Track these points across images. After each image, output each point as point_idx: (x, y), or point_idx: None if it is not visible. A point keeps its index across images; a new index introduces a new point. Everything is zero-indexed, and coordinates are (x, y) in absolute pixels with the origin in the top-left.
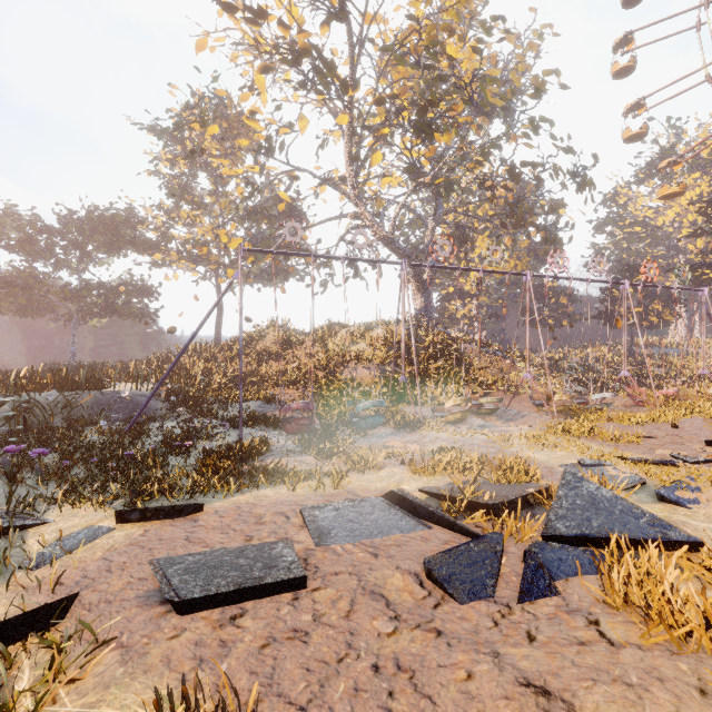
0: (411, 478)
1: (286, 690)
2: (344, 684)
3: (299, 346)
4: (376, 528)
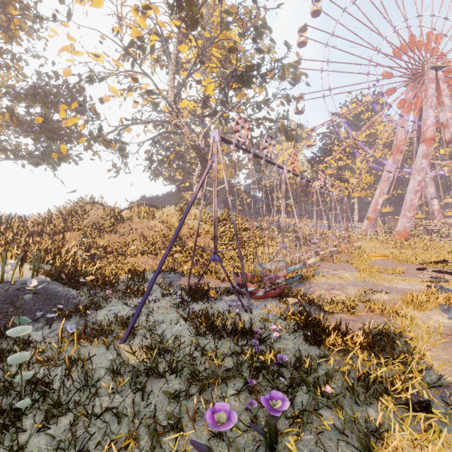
0: (426, 315)
1: None
2: None
3: (128, 221)
4: None
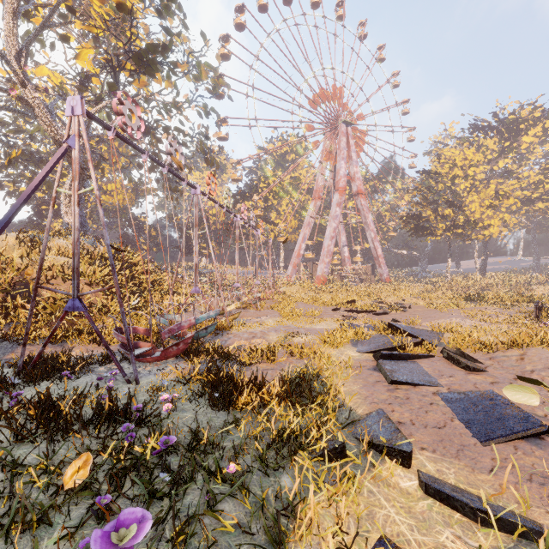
0: (340, 351)
1: None
2: None
3: None
4: (420, 370)
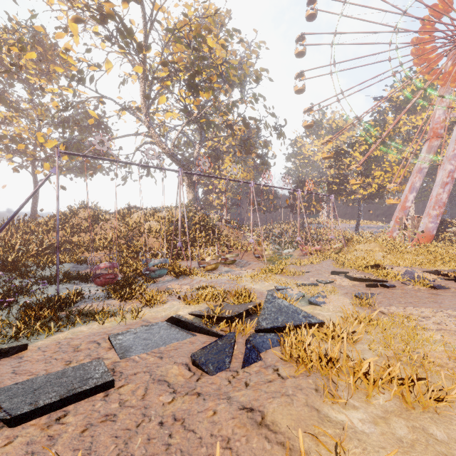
0: (184, 307)
1: (101, 453)
2: (141, 438)
3: (105, 222)
4: (162, 341)
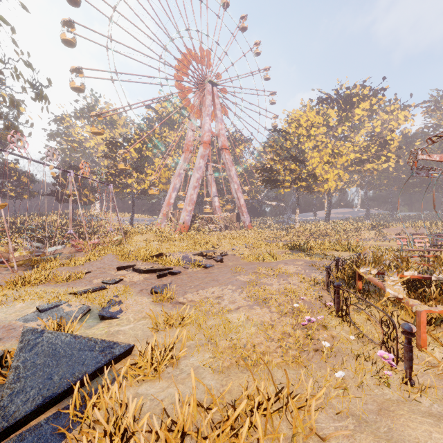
0: None
1: None
2: None
3: None
4: None
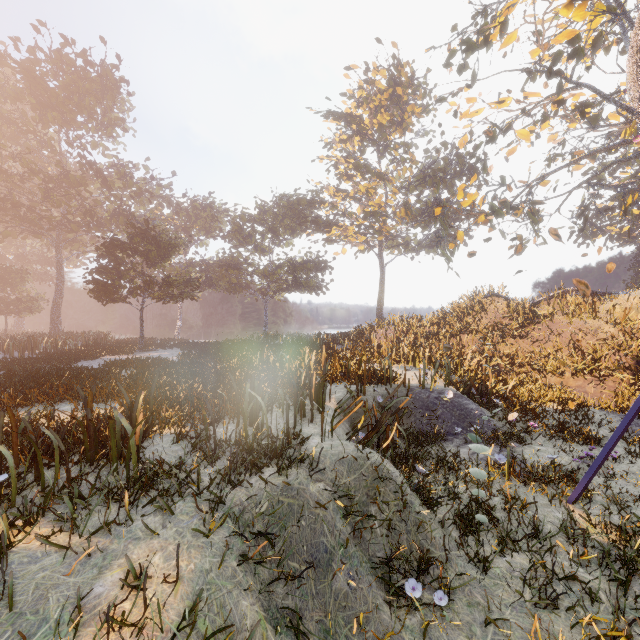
0: None
1: None
2: None
3: (546, 320)
4: None
